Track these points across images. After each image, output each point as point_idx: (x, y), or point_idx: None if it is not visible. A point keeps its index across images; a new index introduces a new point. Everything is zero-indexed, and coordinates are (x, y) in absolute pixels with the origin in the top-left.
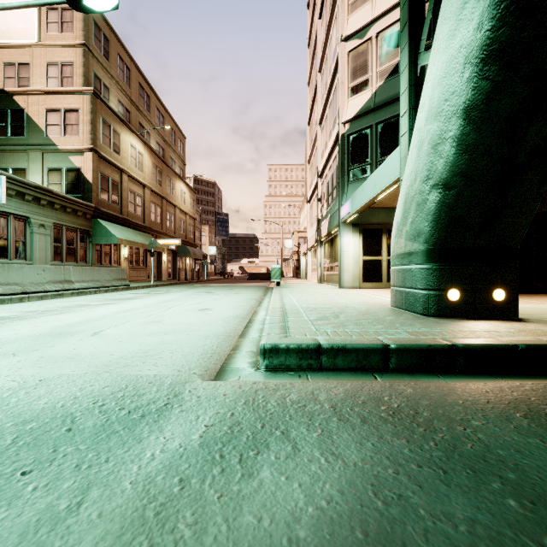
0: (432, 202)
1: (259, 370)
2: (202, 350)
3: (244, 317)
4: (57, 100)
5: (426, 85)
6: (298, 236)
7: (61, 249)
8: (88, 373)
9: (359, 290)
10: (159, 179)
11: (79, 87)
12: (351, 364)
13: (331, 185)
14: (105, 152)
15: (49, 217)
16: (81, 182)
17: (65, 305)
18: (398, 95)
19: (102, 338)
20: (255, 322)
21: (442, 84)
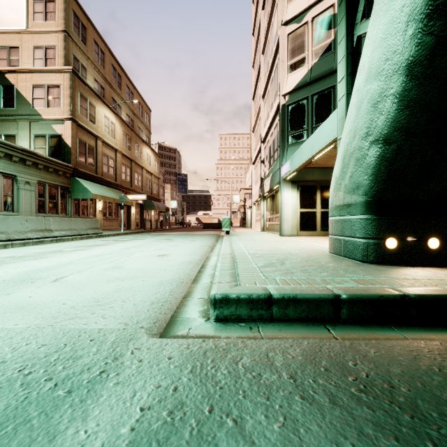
0: (372, 157)
1: (209, 320)
2: (154, 299)
3: (197, 262)
4: (42, 77)
5: (366, 48)
6: (244, 192)
7: (45, 202)
8: (30, 328)
9: (297, 237)
10: (128, 144)
11: (60, 66)
12: (302, 314)
13: (272, 148)
14: (82, 121)
15: (33, 175)
16: (62, 146)
17: (41, 251)
18: (331, 70)
19: (62, 284)
20: (207, 267)
21: (382, 45)
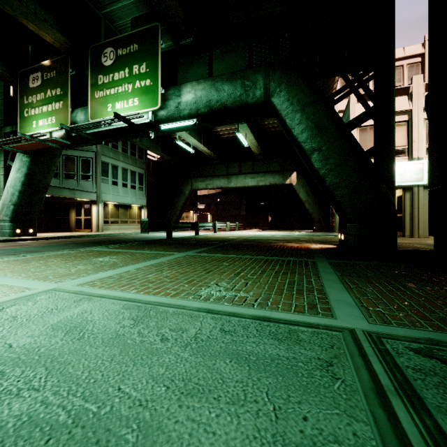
0: (12, 208)
1: None
2: None
3: None
4: None
5: (10, 177)
6: None
7: None
8: None
9: None
10: None
11: None
12: None
13: None
14: None
15: None
16: None
17: None
18: None
19: None
20: None
21: (14, 181)
